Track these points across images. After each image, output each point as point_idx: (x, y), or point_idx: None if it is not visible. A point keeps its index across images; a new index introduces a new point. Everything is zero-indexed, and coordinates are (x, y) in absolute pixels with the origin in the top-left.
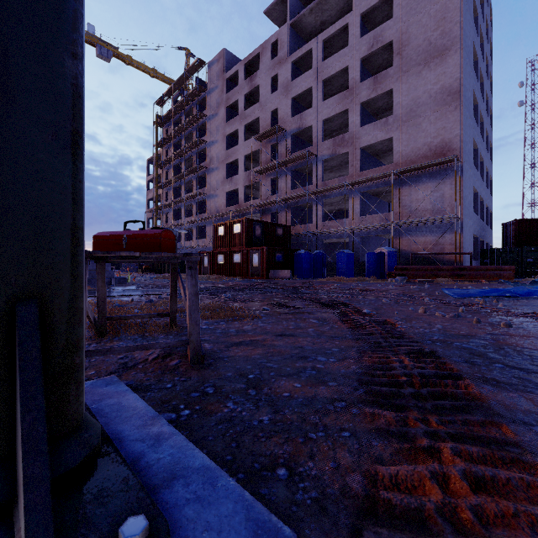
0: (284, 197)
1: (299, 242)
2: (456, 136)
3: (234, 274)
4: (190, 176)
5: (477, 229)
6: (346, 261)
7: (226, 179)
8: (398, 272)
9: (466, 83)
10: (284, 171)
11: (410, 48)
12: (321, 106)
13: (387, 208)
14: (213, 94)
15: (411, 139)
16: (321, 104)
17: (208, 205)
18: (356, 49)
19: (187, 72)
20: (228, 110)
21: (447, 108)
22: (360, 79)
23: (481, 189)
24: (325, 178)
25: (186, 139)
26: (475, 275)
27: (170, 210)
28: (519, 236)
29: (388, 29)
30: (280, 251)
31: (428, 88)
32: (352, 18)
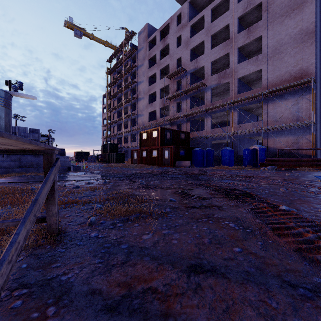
0: (185, 114)
1: (195, 143)
2: (312, 64)
3: (152, 164)
4: (127, 103)
5: None
6: (228, 155)
7: (148, 104)
8: (268, 163)
9: (319, 26)
10: (185, 97)
11: (275, 5)
12: (210, 52)
13: (255, 119)
14: (140, 52)
15: (276, 69)
16: (210, 51)
17: (137, 121)
18: (235, 11)
19: (125, 40)
20: (149, 61)
21: (304, 45)
22: (237, 31)
23: None
24: (212, 101)
25: (124, 81)
26: None
27: (115, 125)
28: None
29: None
30: (183, 149)
31: (289, 32)
32: None
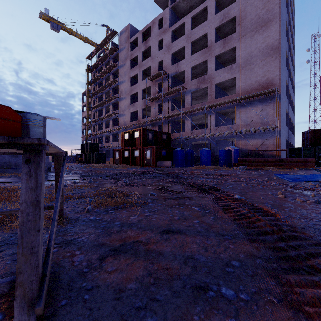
0: (167, 115)
1: (176, 144)
2: (276, 76)
3: (135, 164)
4: (108, 102)
5: (287, 136)
6: (206, 156)
7: (130, 104)
8: (240, 163)
9: (282, 43)
10: (167, 99)
11: (247, 20)
12: (190, 58)
13: (230, 122)
14: (122, 52)
15: (247, 78)
16: (190, 57)
17: (119, 121)
18: (212, 22)
19: (106, 38)
20: (132, 62)
21: (270, 58)
22: (214, 41)
23: (289, 111)
24: (192, 104)
25: (106, 80)
26: (290, 164)
27: (96, 124)
28: (314, 140)
29: (233, 9)
30: (164, 149)
31: (258, 46)
32: (210, 3)
